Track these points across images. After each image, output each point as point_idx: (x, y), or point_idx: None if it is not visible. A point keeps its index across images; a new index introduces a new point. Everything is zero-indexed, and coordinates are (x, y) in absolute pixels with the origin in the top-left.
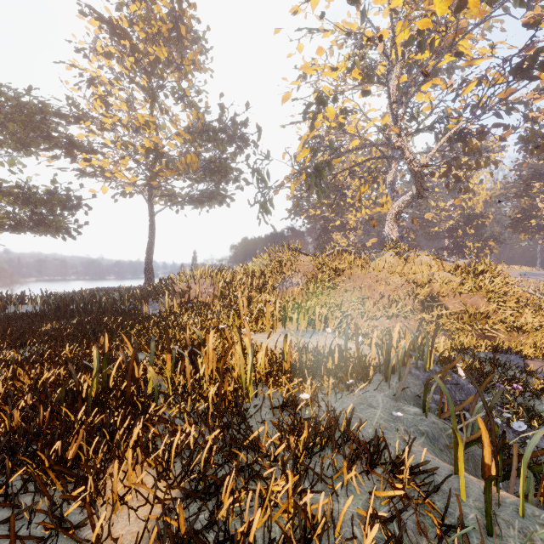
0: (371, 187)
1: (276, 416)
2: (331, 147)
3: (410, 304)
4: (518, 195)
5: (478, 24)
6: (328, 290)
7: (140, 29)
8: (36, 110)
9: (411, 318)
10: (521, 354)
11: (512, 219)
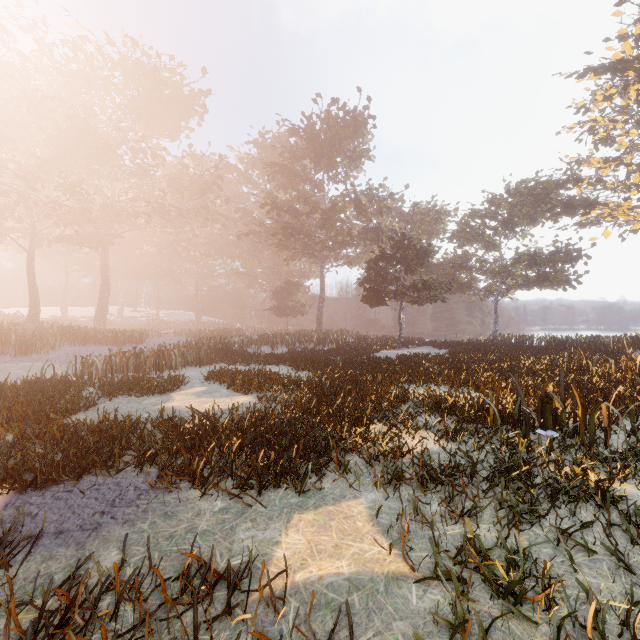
0: None
1: None
2: None
3: None
4: None
5: None
6: None
7: None
8: (540, 191)
9: None
10: None
11: None
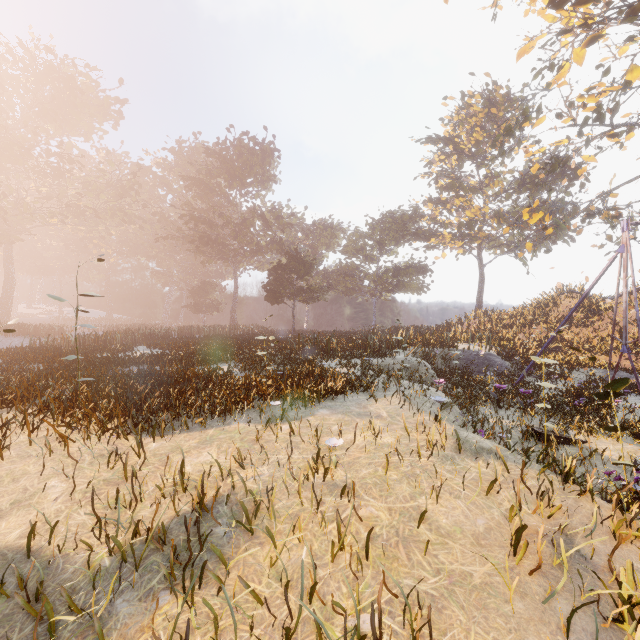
0: None
1: None
2: (562, 204)
3: None
4: None
5: None
6: (581, 328)
7: (462, 129)
8: (400, 221)
9: None
10: None
11: None
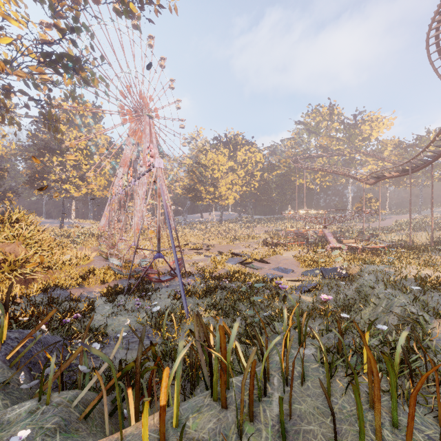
0: None
1: None
2: None
3: None
4: None
5: None
6: None
7: None
8: None
9: None
10: (63, 287)
11: (30, 177)
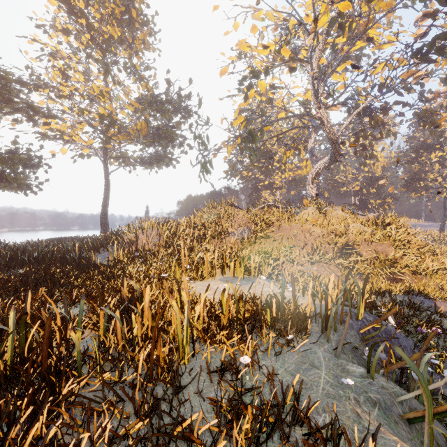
0: (294, 153)
1: (214, 382)
2: (262, 115)
3: (330, 251)
4: (410, 161)
5: (386, 13)
6: (260, 239)
7: (96, 10)
8: None
9: (331, 263)
10: (429, 296)
11: (406, 181)
